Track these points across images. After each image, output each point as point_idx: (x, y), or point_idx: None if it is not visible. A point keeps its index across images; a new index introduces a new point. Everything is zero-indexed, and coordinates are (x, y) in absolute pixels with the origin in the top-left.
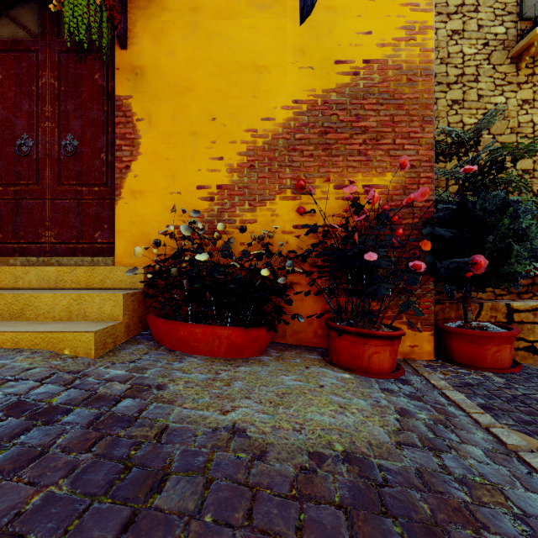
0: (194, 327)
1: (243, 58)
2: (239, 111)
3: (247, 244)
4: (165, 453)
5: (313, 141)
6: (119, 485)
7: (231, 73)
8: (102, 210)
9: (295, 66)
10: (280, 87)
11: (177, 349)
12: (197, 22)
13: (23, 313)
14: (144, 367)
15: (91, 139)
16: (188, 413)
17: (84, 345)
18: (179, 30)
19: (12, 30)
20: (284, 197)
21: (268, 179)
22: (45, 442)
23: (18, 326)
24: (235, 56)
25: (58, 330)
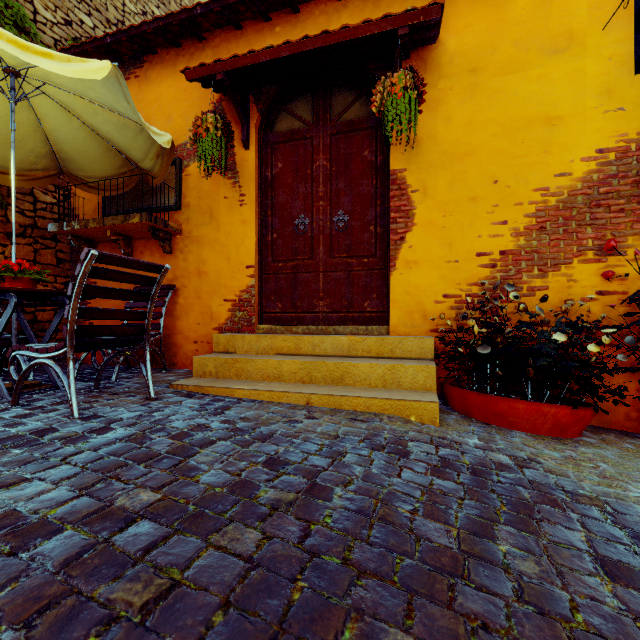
0: (516, 402)
1: (531, 112)
2: (527, 170)
3: (554, 315)
4: (635, 522)
5: (623, 194)
6: (636, 541)
7: (516, 130)
8: (370, 280)
9: (599, 111)
10: (578, 137)
11: (491, 422)
12: (476, 83)
13: (343, 380)
14: (490, 439)
15: (360, 213)
16: (600, 489)
17: (429, 413)
18: (456, 95)
19: (289, 122)
20: (584, 260)
21: (563, 241)
22: (520, 497)
23: (355, 392)
24: (522, 112)
25: (404, 399)
